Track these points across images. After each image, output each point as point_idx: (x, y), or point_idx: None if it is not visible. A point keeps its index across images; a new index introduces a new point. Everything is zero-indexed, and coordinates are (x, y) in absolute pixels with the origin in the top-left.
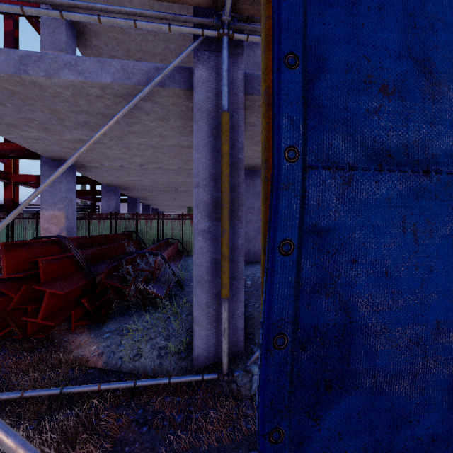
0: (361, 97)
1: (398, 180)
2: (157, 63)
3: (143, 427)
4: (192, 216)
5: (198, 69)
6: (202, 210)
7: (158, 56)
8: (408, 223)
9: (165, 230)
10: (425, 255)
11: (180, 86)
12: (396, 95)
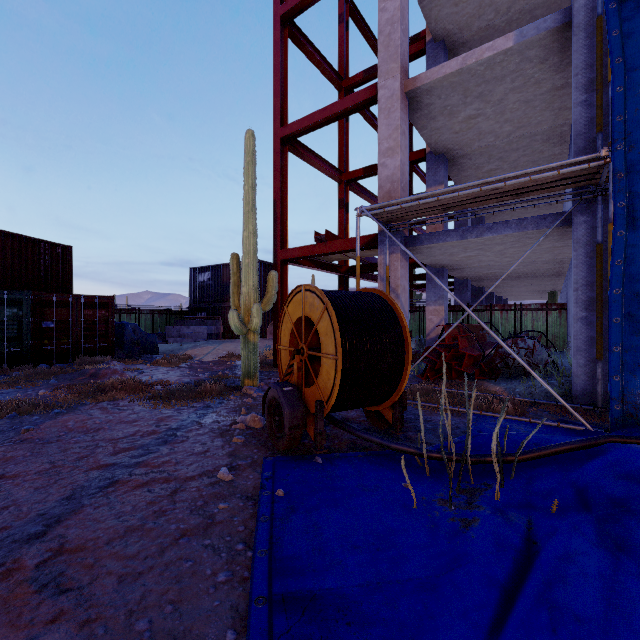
0: None
1: None
2: (519, 154)
3: (544, 412)
4: (560, 305)
5: (577, 217)
6: (580, 305)
7: (520, 149)
8: None
9: (523, 322)
10: None
11: (562, 225)
12: None
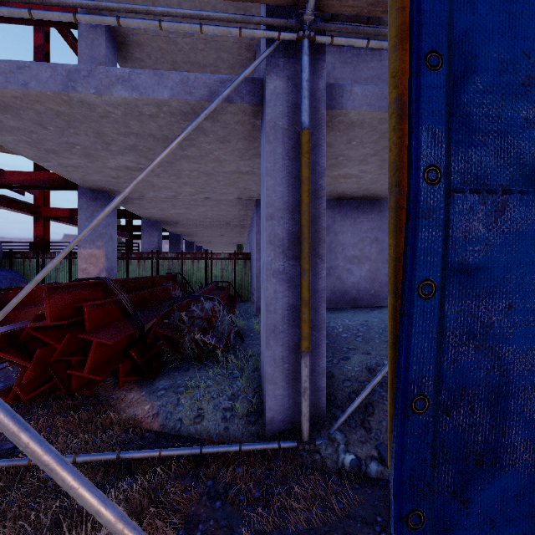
0: (518, 103)
1: None
2: None
3: (215, 502)
4: (245, 255)
5: (272, 80)
6: (276, 247)
7: (208, 68)
8: None
9: (214, 271)
10: None
11: (248, 101)
12: None
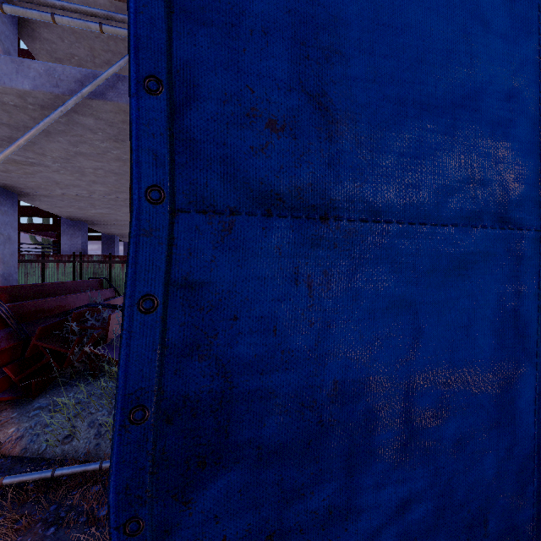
0: (244, 132)
1: (290, 227)
2: None
3: (50, 528)
4: None
5: None
6: None
7: None
8: (301, 274)
9: None
10: (321, 309)
11: (127, 101)
12: (287, 132)
